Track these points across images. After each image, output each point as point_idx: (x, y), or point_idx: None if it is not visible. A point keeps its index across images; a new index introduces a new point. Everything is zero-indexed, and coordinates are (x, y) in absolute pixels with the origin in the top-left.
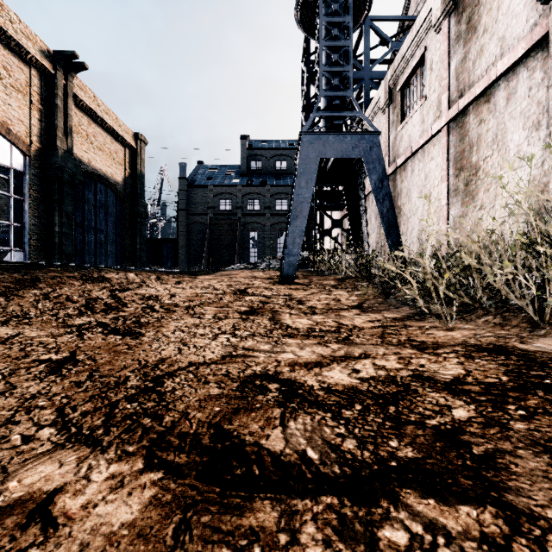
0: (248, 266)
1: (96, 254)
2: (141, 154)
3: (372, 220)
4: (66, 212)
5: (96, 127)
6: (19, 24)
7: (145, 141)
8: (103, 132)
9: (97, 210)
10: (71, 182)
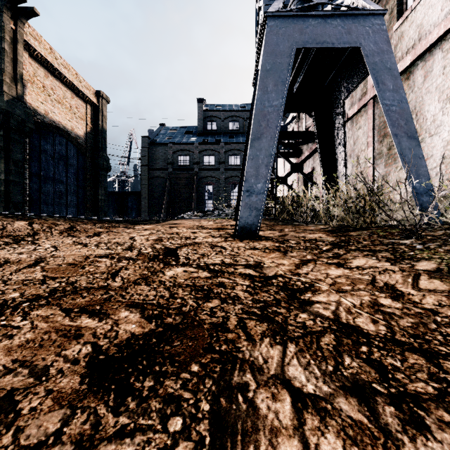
0: (199, 214)
1: (54, 203)
2: (102, 111)
3: None
4: (14, 160)
5: (54, 80)
6: None
7: (107, 98)
8: (62, 86)
9: (56, 161)
10: (19, 129)
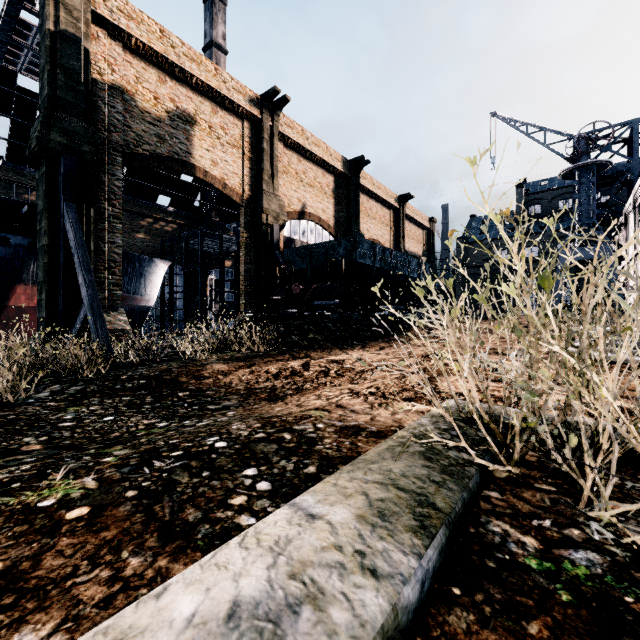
0: None
1: None
2: (433, 232)
3: (630, 281)
4: None
5: (410, 225)
6: (389, 193)
7: (435, 220)
8: (413, 226)
9: None
10: None
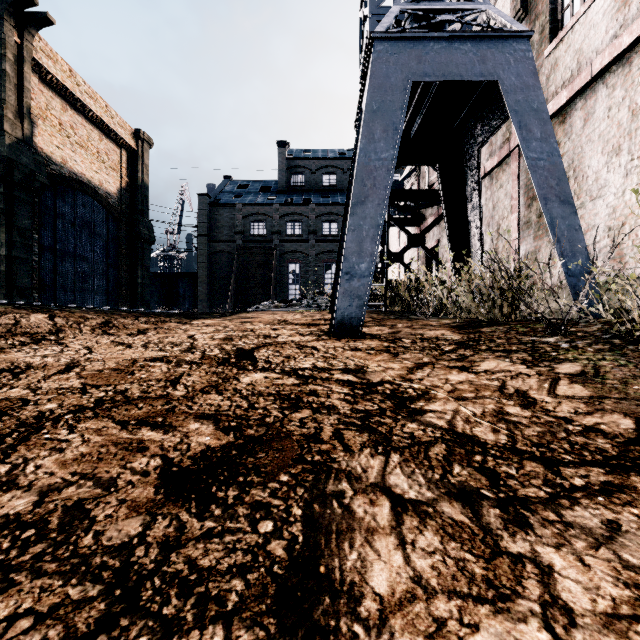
0: (281, 304)
1: (75, 289)
2: (143, 158)
3: None
4: (20, 228)
5: (75, 115)
6: None
7: (149, 141)
8: (86, 123)
9: (78, 230)
10: (27, 184)
